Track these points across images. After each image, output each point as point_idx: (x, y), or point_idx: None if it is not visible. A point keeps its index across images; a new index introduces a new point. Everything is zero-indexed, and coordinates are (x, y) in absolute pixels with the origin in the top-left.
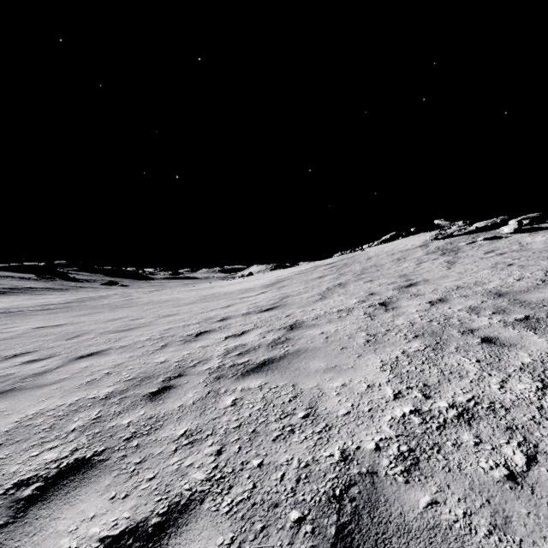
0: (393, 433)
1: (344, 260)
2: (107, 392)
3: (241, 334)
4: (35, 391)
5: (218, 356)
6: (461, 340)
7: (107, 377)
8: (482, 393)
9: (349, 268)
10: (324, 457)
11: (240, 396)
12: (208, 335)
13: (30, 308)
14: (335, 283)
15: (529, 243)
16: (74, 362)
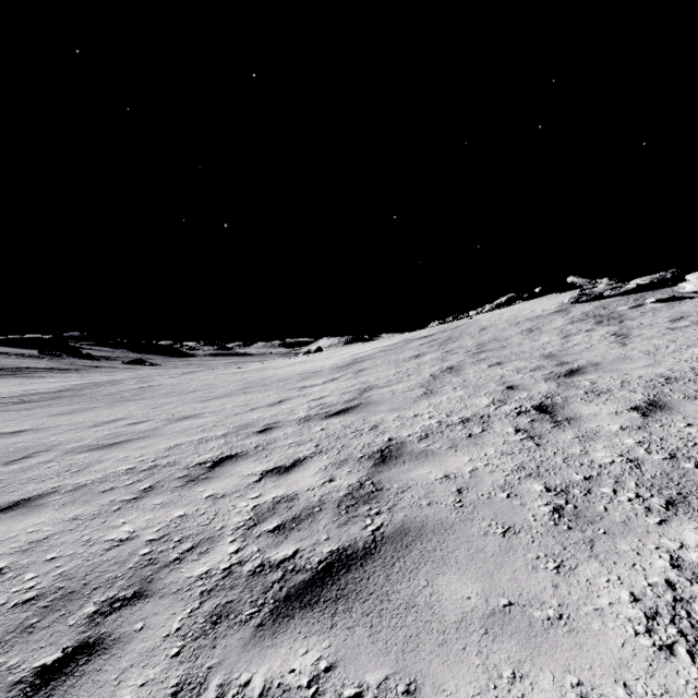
0: None
1: (446, 332)
2: None
3: (289, 467)
4: None
5: (236, 531)
6: None
7: None
8: None
9: (457, 343)
10: None
11: None
12: (233, 465)
13: (3, 400)
14: (442, 367)
15: None
16: None
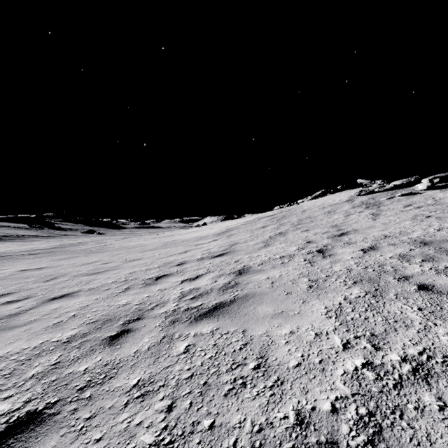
0: (348, 391)
1: (283, 213)
2: (70, 335)
3: (195, 278)
4: (6, 333)
5: (174, 299)
6: (399, 287)
7: (73, 319)
8: (432, 345)
9: (287, 219)
10: (279, 419)
11: (192, 342)
12: (166, 278)
13: (19, 253)
14: (276, 232)
15: (442, 198)
16: (46, 304)
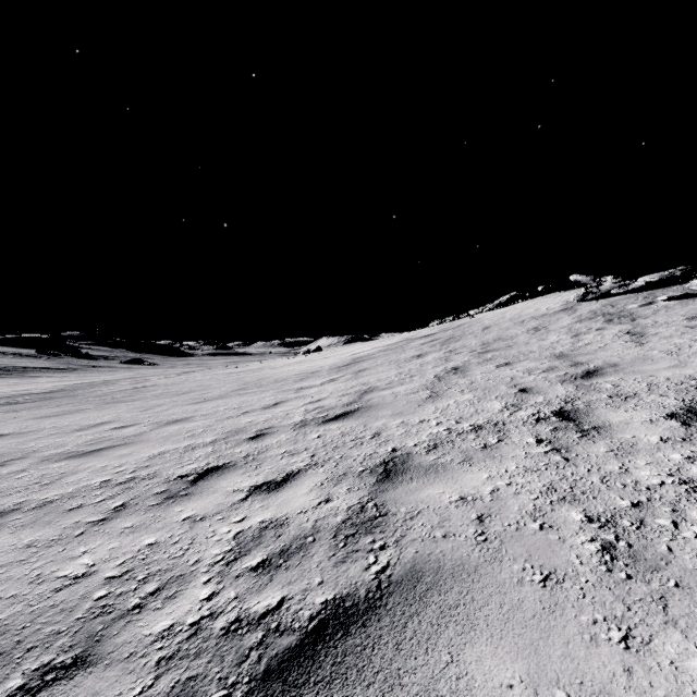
0: None
1: (448, 331)
2: None
3: (281, 482)
4: None
5: (212, 567)
6: None
7: None
8: None
9: (460, 342)
10: None
11: None
12: (218, 479)
13: None
14: (447, 368)
15: None
16: None
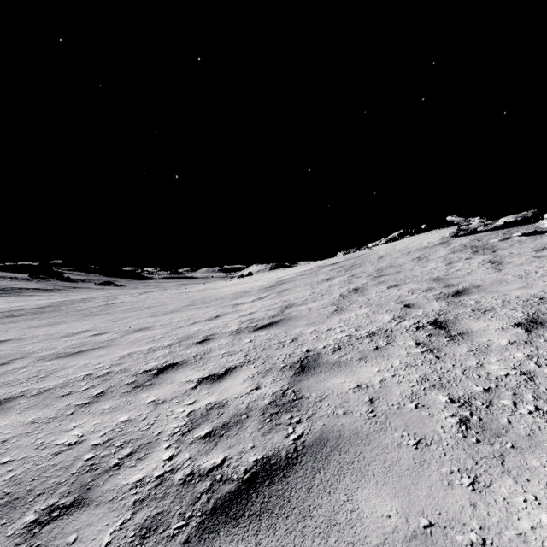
0: None
1: (351, 260)
2: None
3: (222, 375)
4: None
5: (171, 436)
6: None
7: None
8: None
9: (360, 269)
10: None
11: None
12: (174, 373)
13: None
14: (349, 288)
15: None
16: None
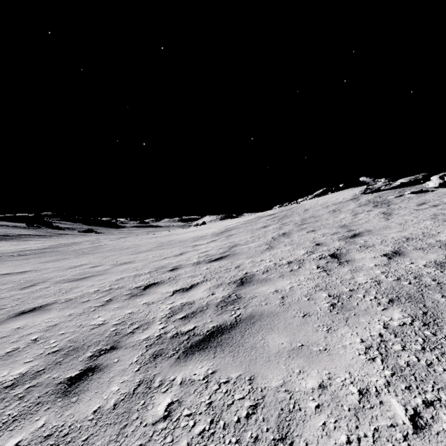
0: None
1: (284, 212)
2: (18, 374)
3: (189, 288)
4: None
5: (161, 319)
6: None
7: (32, 346)
8: None
9: (290, 218)
10: None
11: (177, 398)
12: (156, 288)
13: (9, 254)
14: (279, 233)
15: None
16: (10, 320)
